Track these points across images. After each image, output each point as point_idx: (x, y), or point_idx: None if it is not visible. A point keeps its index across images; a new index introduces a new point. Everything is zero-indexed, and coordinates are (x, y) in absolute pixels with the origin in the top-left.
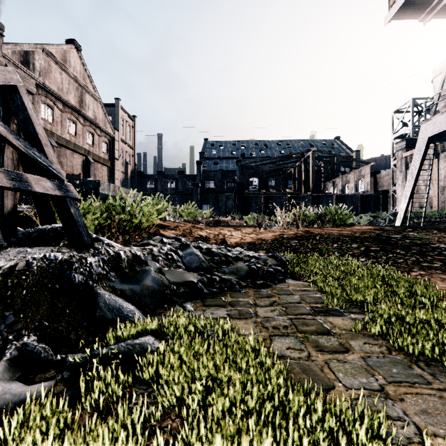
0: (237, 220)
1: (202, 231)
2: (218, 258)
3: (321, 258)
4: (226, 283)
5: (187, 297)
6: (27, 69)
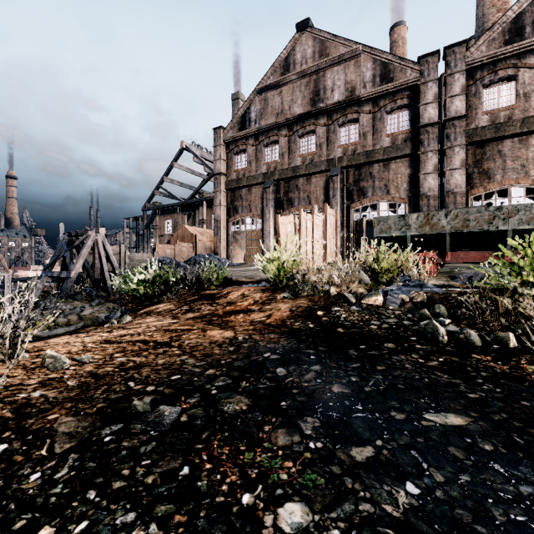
0: None
1: (163, 319)
2: None
3: None
4: None
5: None
6: (518, 42)
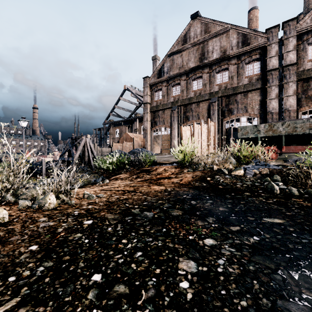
0: None
1: (125, 181)
2: None
3: None
4: None
5: None
6: None
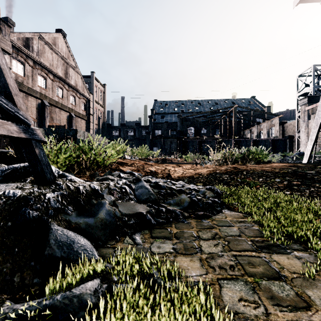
0: (178, 158)
1: (152, 167)
2: (164, 191)
3: (251, 191)
4: (171, 214)
5: (137, 228)
6: (28, 50)
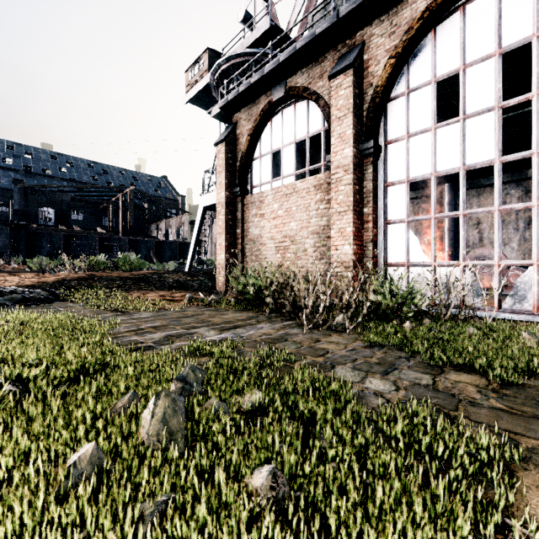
0: (15, 265)
1: None
2: None
3: (88, 290)
4: (2, 305)
5: None
6: None
